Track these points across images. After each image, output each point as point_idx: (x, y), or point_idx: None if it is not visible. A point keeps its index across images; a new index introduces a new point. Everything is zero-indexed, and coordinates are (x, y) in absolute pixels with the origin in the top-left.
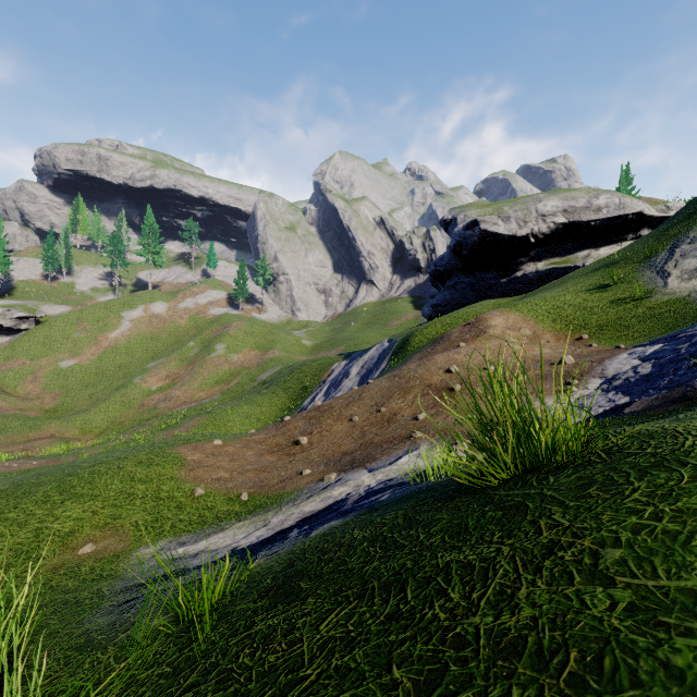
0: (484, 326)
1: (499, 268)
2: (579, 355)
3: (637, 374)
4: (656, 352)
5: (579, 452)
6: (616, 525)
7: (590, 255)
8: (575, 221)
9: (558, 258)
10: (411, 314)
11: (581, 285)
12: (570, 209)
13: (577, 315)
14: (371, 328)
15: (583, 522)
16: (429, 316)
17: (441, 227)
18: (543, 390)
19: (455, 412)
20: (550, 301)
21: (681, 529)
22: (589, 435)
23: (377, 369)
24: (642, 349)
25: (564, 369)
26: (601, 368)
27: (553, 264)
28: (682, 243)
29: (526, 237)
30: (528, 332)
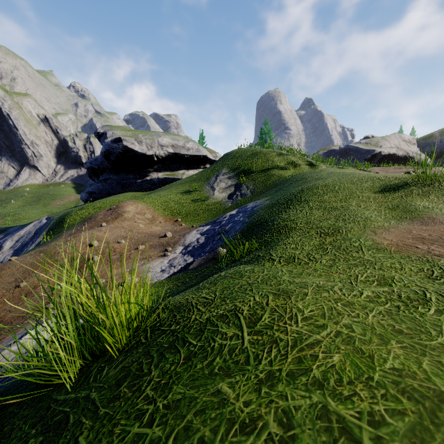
0: (121, 211)
1: (136, 172)
2: (175, 231)
3: (198, 243)
4: (207, 230)
5: (138, 329)
6: (122, 441)
7: (185, 173)
8: (178, 153)
9: (169, 172)
10: (73, 196)
11: (179, 190)
12: (175, 145)
13: (176, 207)
14: (34, 206)
15: (99, 442)
16: (86, 200)
17: (95, 136)
18: (153, 255)
19: (37, 312)
20: (163, 197)
21: (162, 433)
22: (151, 308)
23: (32, 243)
24: (202, 228)
25: (166, 241)
26: (184, 239)
27: (167, 175)
28: (220, 174)
29: (152, 156)
30: (150, 216)
